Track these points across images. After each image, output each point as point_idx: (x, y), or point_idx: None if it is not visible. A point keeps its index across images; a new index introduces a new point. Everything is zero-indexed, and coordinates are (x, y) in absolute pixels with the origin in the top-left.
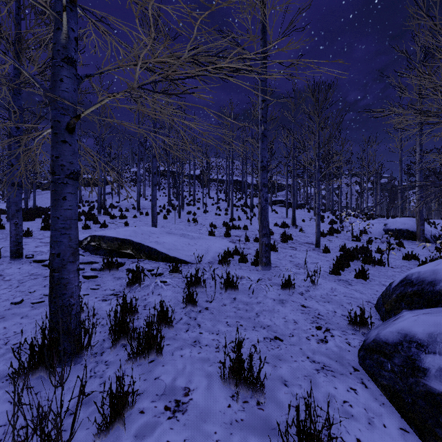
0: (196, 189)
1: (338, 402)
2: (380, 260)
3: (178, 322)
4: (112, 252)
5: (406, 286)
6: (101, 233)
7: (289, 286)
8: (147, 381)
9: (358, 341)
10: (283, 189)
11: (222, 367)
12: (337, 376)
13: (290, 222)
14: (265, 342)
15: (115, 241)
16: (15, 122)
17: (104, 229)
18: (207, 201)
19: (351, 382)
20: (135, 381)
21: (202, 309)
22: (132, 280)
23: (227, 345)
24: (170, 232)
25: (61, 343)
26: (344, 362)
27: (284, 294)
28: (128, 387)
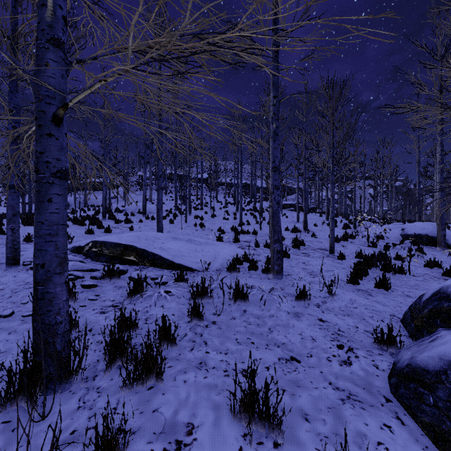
0: (204, 193)
1: (371, 444)
2: (401, 267)
3: (182, 339)
4: (114, 258)
5: (441, 301)
6: (103, 238)
7: (305, 298)
8: (144, 414)
9: (386, 363)
10: (293, 193)
11: (232, 395)
12: (366, 408)
13: (301, 227)
14: (280, 363)
15: (118, 247)
16: (12, 121)
17: (108, 234)
18: (215, 205)
19: (384, 416)
20: (127, 419)
21: (208, 324)
22: (133, 289)
23: (237, 368)
24: (176, 237)
25: (43, 370)
26: (373, 389)
27: (299, 306)
28: (119, 427)
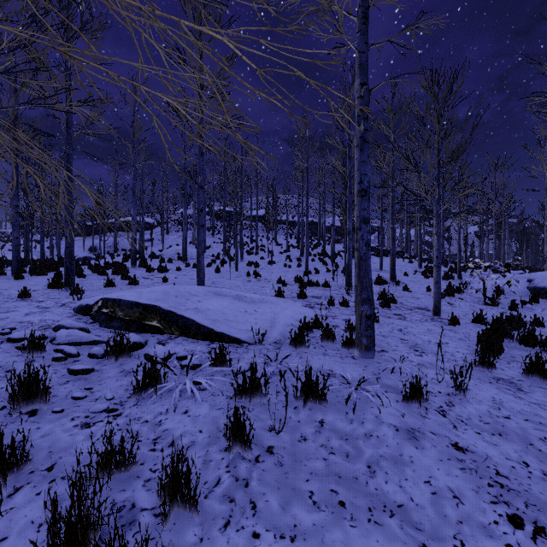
0: (260, 234)
1: None
2: None
3: (211, 493)
4: (131, 324)
5: None
6: (117, 294)
7: (420, 399)
8: None
9: None
10: (372, 233)
11: None
12: None
13: (387, 277)
14: None
15: (135, 307)
16: None
17: (133, 287)
18: (274, 248)
19: None
20: None
21: (260, 453)
22: (143, 381)
23: None
24: (219, 292)
25: None
26: None
27: (412, 414)
28: None
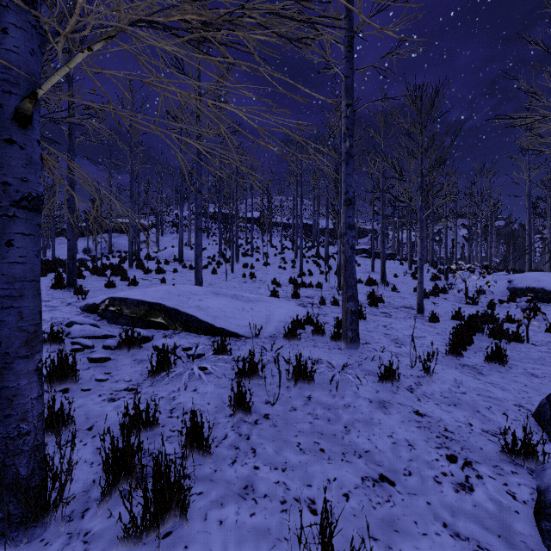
0: (255, 236)
1: None
2: (517, 333)
3: (220, 444)
4: (137, 320)
5: None
6: (123, 294)
7: (392, 379)
8: None
9: (527, 490)
10: (365, 235)
11: (294, 550)
12: None
13: (378, 278)
14: (365, 487)
15: (141, 305)
16: None
17: (133, 288)
18: (269, 250)
19: None
20: None
21: (258, 418)
22: (156, 366)
23: (301, 496)
24: (218, 292)
25: None
26: (514, 539)
27: (385, 391)
28: None
